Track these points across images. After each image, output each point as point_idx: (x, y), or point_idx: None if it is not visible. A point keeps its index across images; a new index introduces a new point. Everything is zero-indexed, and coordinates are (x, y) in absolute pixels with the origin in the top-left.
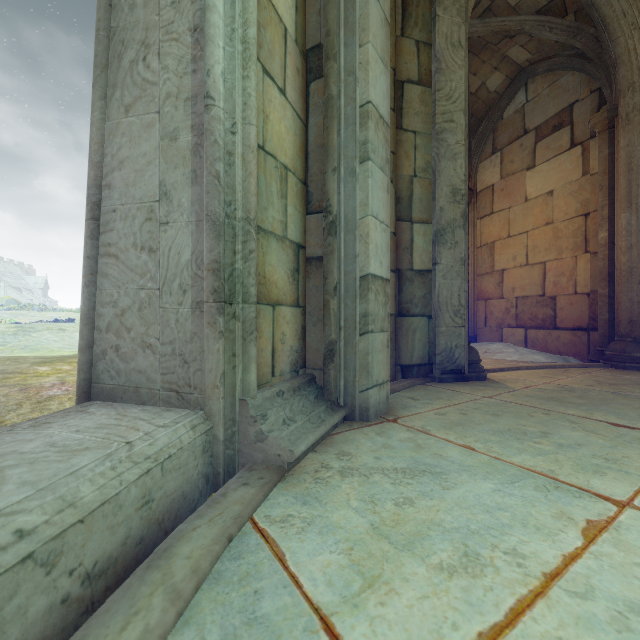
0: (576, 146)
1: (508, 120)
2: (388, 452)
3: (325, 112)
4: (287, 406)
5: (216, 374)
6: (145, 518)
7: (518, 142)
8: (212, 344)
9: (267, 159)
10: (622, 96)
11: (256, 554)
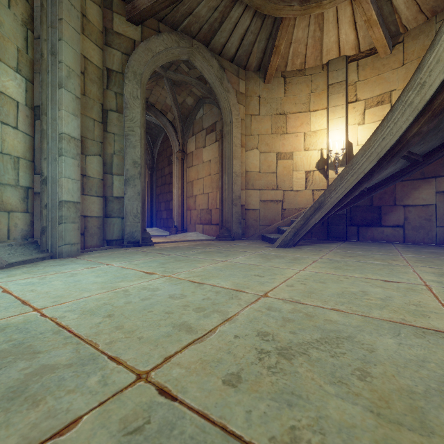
0: (217, 141)
1: (198, 121)
2: (56, 263)
3: (41, 135)
4: (13, 249)
5: None
6: None
7: (201, 133)
8: None
9: (4, 156)
10: (223, 126)
11: None
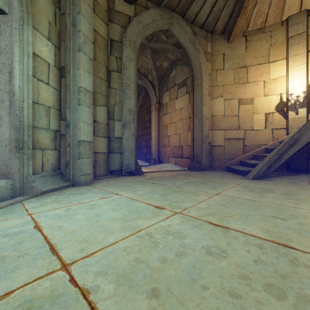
0: (187, 93)
1: (171, 79)
2: (76, 191)
3: (65, 89)
4: (45, 179)
5: (16, 169)
6: None
7: (173, 88)
8: (15, 161)
9: (40, 106)
10: (194, 80)
11: (18, 205)
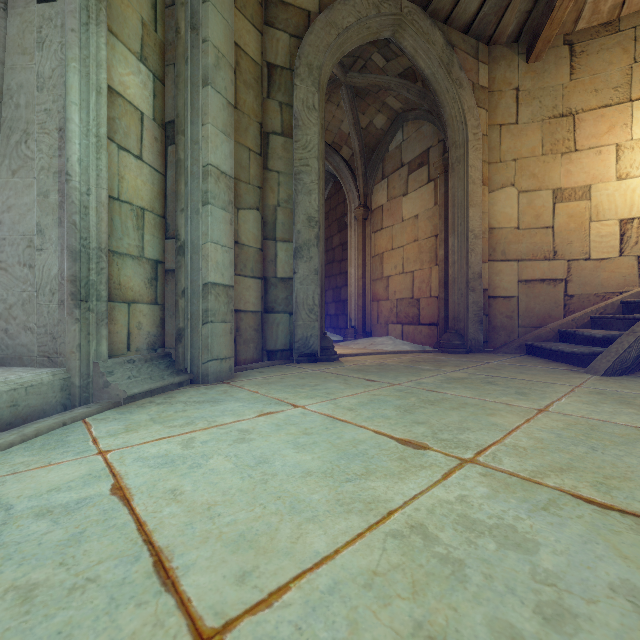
0: (431, 182)
1: (392, 153)
2: (201, 395)
3: (176, 170)
4: (135, 369)
5: (73, 345)
6: (13, 413)
7: (398, 172)
8: (70, 326)
9: (123, 206)
10: (450, 150)
11: (77, 428)
